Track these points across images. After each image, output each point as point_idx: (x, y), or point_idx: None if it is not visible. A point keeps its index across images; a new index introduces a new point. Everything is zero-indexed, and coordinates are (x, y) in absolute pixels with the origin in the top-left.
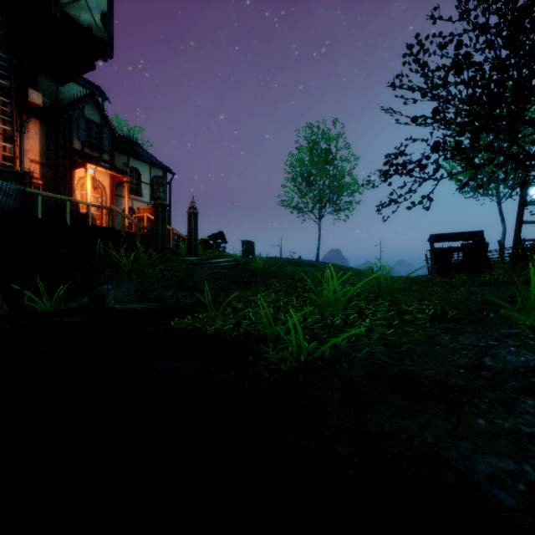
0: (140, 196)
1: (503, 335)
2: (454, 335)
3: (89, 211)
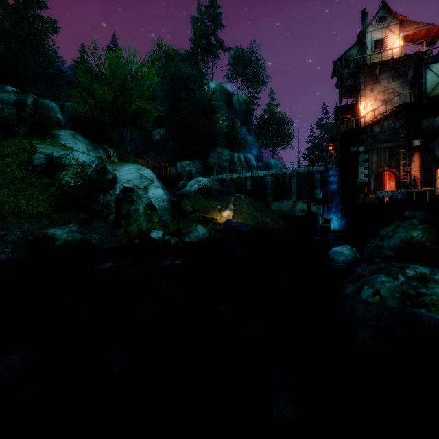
0: None
1: None
2: None
3: None
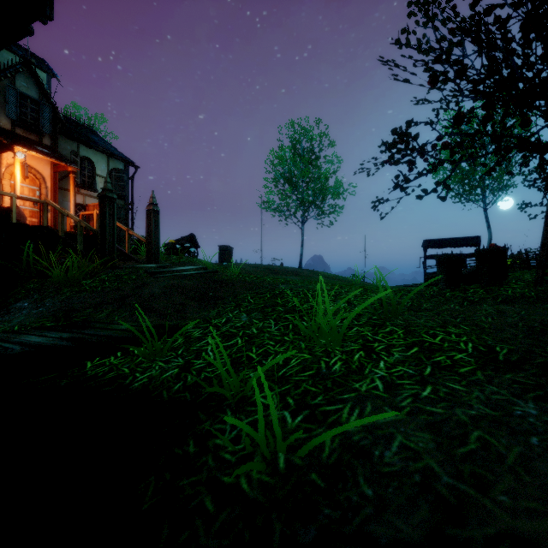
0: (93, 191)
1: None
2: (540, 403)
3: (13, 204)
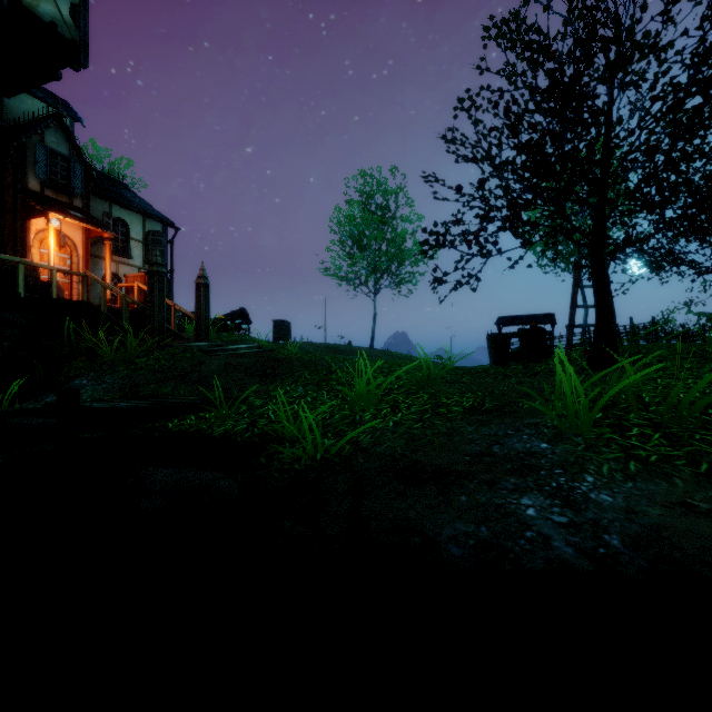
0: (128, 257)
1: (524, 425)
2: (478, 427)
3: (53, 278)
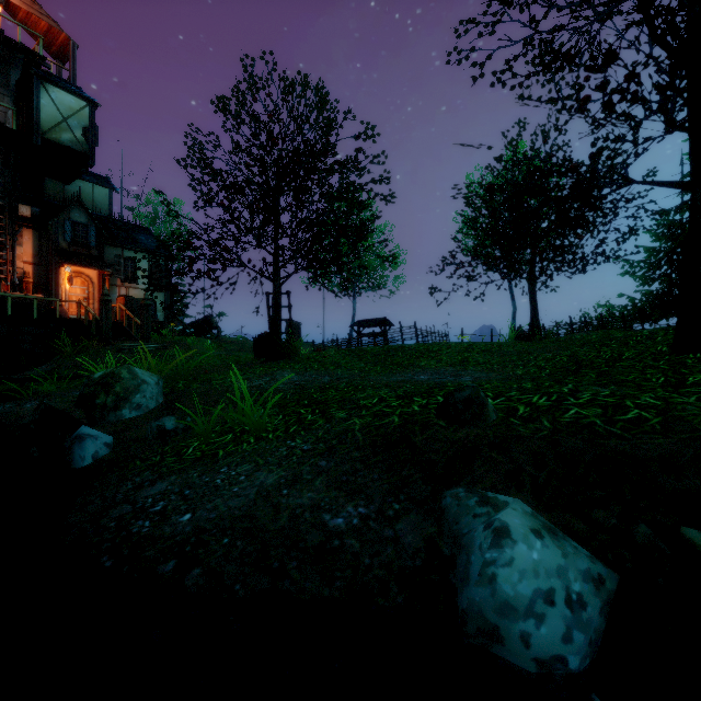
0: (135, 283)
1: None
2: None
3: (57, 305)
